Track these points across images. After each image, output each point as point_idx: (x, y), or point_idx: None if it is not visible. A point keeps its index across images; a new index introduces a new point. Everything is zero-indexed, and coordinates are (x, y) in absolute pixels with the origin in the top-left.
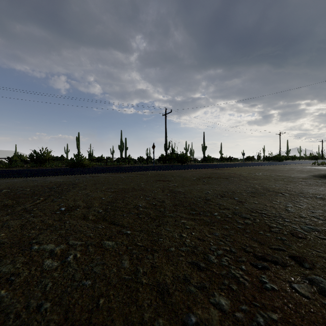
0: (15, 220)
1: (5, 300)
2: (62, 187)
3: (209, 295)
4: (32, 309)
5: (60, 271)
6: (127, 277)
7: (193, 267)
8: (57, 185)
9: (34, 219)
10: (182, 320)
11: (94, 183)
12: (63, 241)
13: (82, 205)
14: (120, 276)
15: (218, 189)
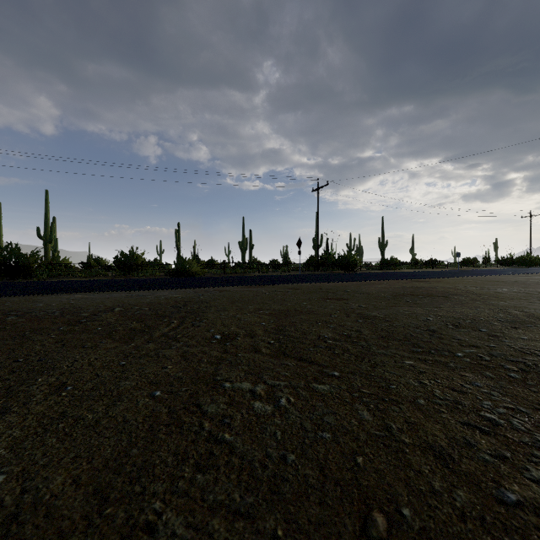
0: (167, 350)
1: (237, 445)
2: (192, 306)
3: (518, 468)
4: (277, 460)
5: (280, 417)
6: (378, 433)
7: (470, 428)
8: (181, 302)
9: (191, 349)
10: (492, 495)
11: (229, 300)
12: (258, 380)
13: (240, 332)
14: (367, 430)
15: (444, 314)
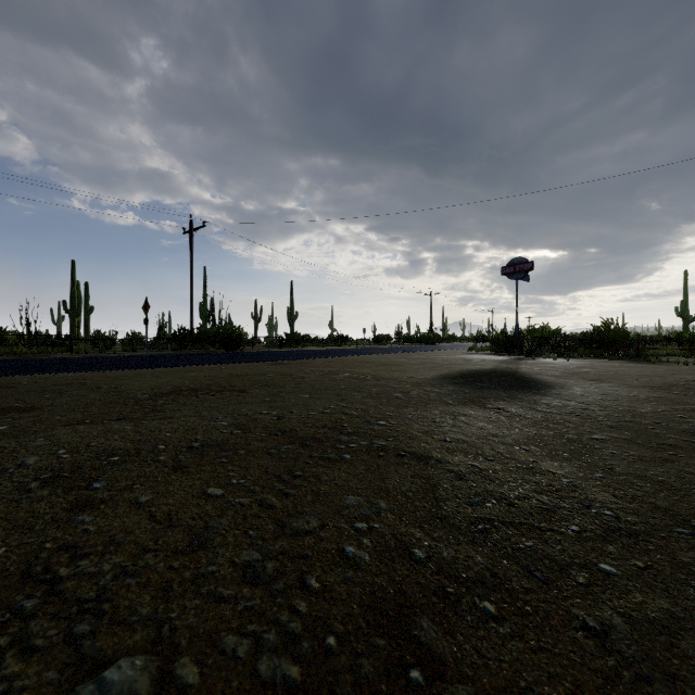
0: None
1: None
2: None
3: None
4: None
5: None
6: None
7: None
8: None
9: None
10: None
11: None
12: None
13: None
14: None
15: (98, 444)
